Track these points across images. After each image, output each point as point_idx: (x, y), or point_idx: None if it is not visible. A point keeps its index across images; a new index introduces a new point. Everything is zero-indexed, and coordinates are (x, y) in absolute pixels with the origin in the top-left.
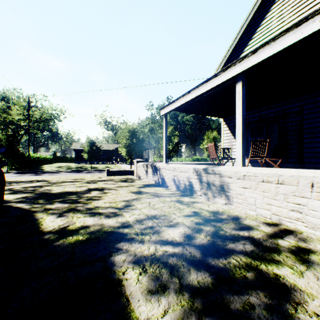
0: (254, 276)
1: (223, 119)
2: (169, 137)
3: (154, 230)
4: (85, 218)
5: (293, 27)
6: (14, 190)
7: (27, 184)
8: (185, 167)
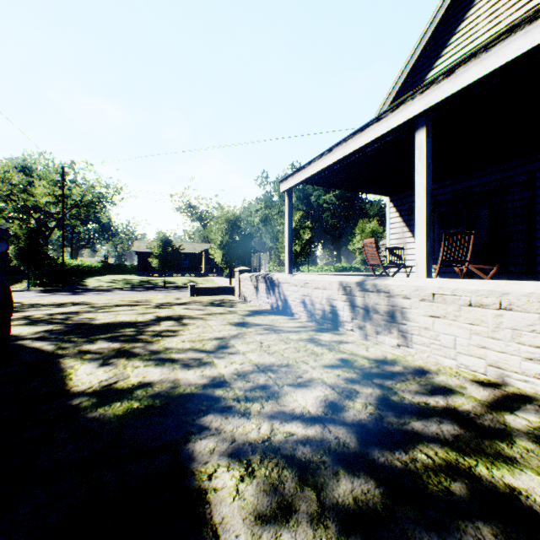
0: (466, 491)
1: (390, 198)
2: (296, 231)
3: (269, 392)
4: (146, 368)
5: (524, 22)
6: (32, 319)
7: (56, 309)
8: (323, 280)
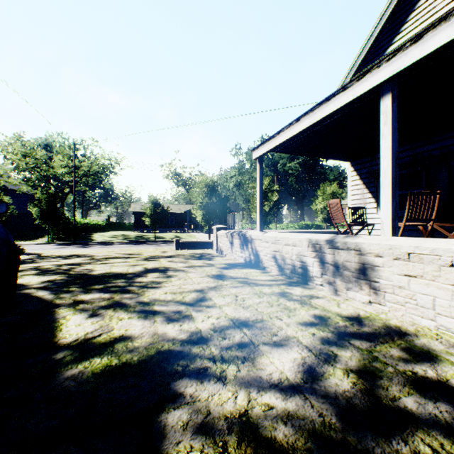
0: None
1: (351, 163)
2: (265, 194)
3: (245, 352)
4: (130, 320)
5: None
6: (42, 269)
7: (63, 261)
8: (293, 237)
